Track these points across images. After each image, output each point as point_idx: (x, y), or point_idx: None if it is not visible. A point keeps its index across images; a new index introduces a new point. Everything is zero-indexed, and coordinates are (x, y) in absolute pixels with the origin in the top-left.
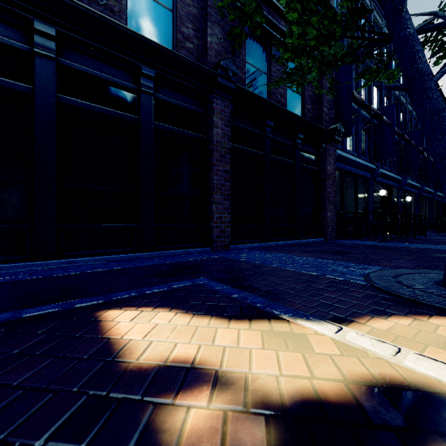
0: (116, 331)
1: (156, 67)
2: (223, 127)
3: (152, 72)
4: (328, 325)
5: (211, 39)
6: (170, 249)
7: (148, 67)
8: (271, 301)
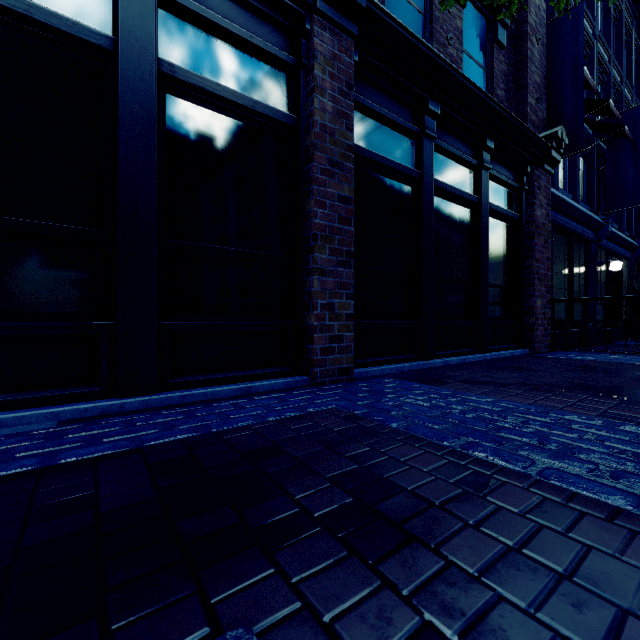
0: None
1: None
2: (336, 95)
3: None
4: None
5: None
6: (205, 383)
7: None
8: None
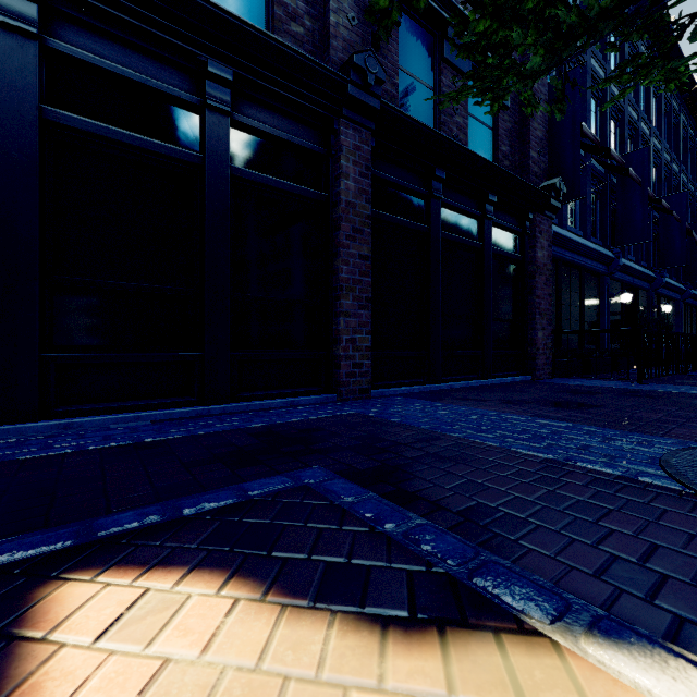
0: (37, 689)
1: (235, 62)
2: (358, 177)
3: (227, 72)
4: (690, 675)
5: (336, 19)
6: (261, 397)
7: (220, 62)
8: (481, 549)
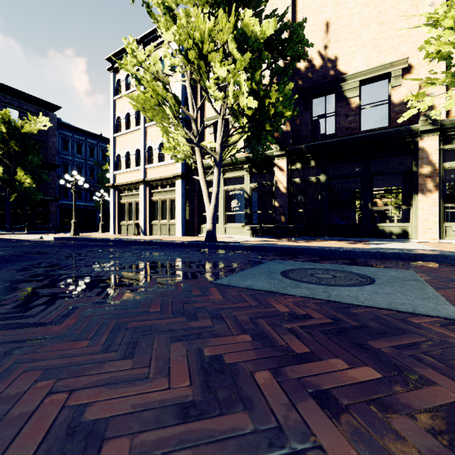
0: None
1: None
2: None
3: None
4: None
5: None
6: None
7: None
8: None
